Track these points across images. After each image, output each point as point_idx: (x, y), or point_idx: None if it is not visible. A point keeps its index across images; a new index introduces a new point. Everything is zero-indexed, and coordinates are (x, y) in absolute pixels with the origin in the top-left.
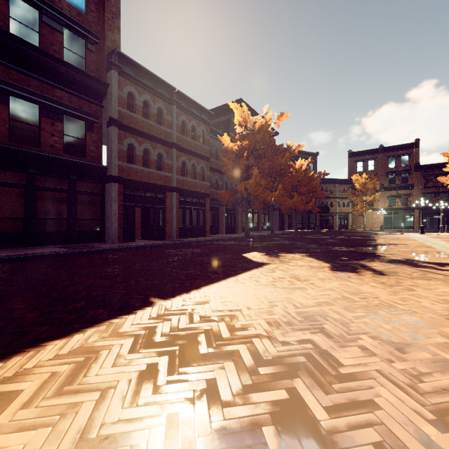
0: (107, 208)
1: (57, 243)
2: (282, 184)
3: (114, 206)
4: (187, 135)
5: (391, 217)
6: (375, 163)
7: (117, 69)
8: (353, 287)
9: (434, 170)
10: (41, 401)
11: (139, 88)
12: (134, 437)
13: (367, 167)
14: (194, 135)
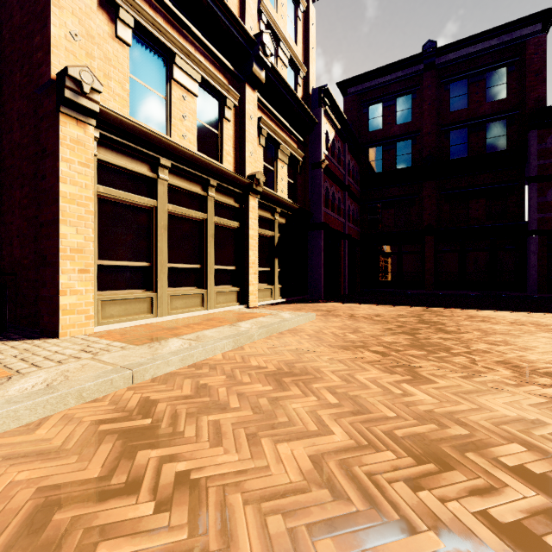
0: (527, 261)
1: (480, 290)
2: None
3: (532, 259)
4: None
5: None
6: None
7: (536, 126)
8: None
9: None
10: (397, 308)
11: None
12: (401, 311)
13: None
14: None
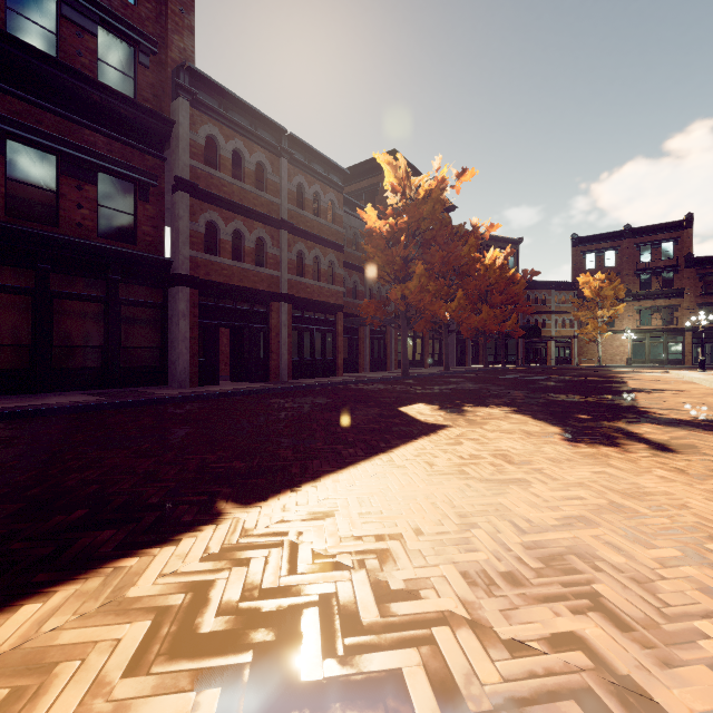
0: (172, 329)
1: (88, 388)
2: (463, 289)
3: (182, 325)
4: (306, 208)
5: (645, 344)
6: (617, 254)
7: (188, 95)
8: (624, 481)
9: None
10: None
11: (226, 128)
12: None
13: (603, 261)
14: (318, 209)
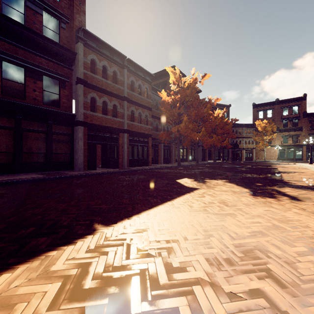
0: (75, 145)
1: (38, 171)
2: (204, 127)
3: (80, 143)
4: (135, 91)
5: (285, 151)
6: (273, 112)
7: (83, 41)
8: (279, 214)
9: None
10: None
11: (99, 56)
12: None
13: (266, 115)
14: (140, 91)
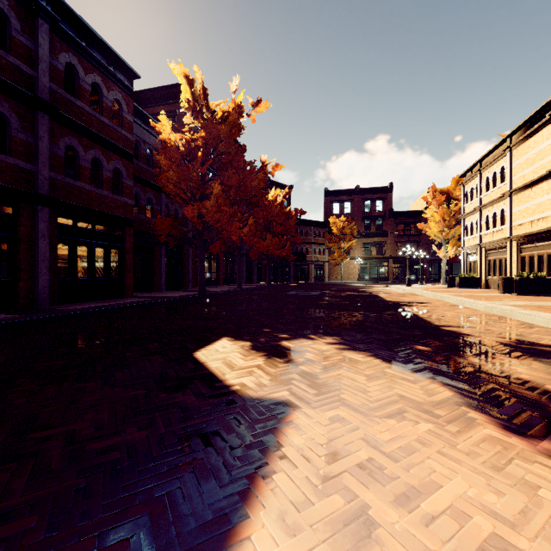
0: None
1: None
2: (253, 217)
3: None
4: (80, 98)
5: (367, 267)
6: (352, 205)
7: None
8: None
9: (406, 217)
10: None
11: None
12: None
13: (343, 209)
14: (99, 104)
